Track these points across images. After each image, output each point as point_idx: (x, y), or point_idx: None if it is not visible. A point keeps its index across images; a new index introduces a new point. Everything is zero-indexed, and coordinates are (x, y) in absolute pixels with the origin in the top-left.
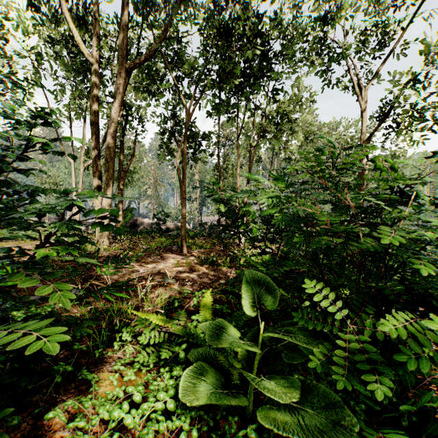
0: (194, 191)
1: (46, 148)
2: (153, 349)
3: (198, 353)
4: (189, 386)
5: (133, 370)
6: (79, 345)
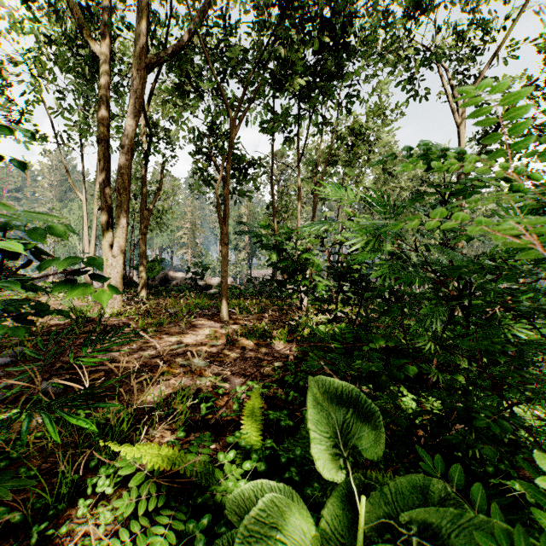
0: (241, 237)
1: None
2: (146, 523)
3: (231, 543)
4: None
5: None
6: (4, 514)
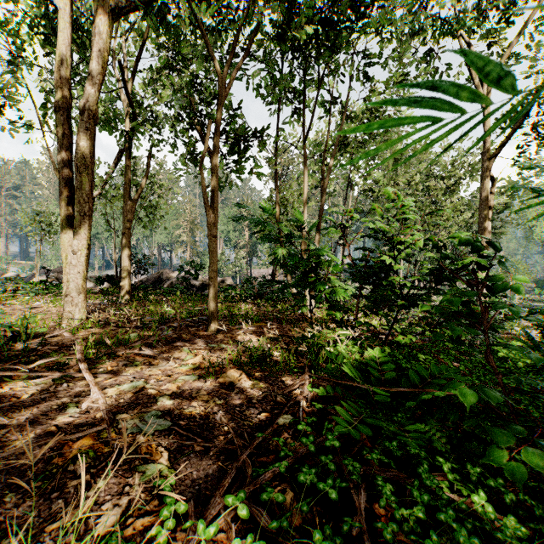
0: (241, 236)
1: None
2: None
3: None
4: None
5: None
6: None
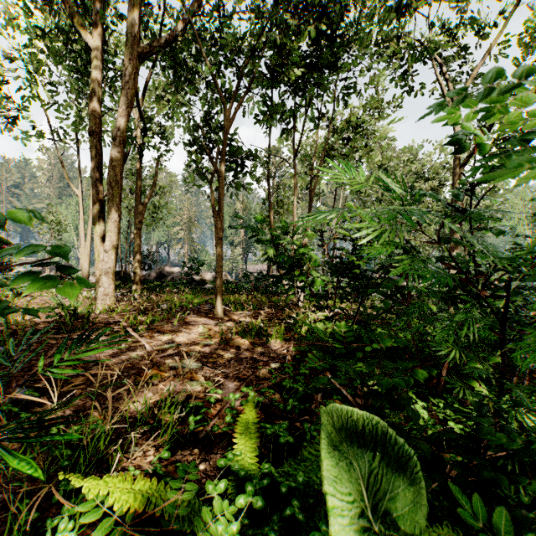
0: (237, 233)
1: None
2: None
3: None
4: None
5: None
6: None
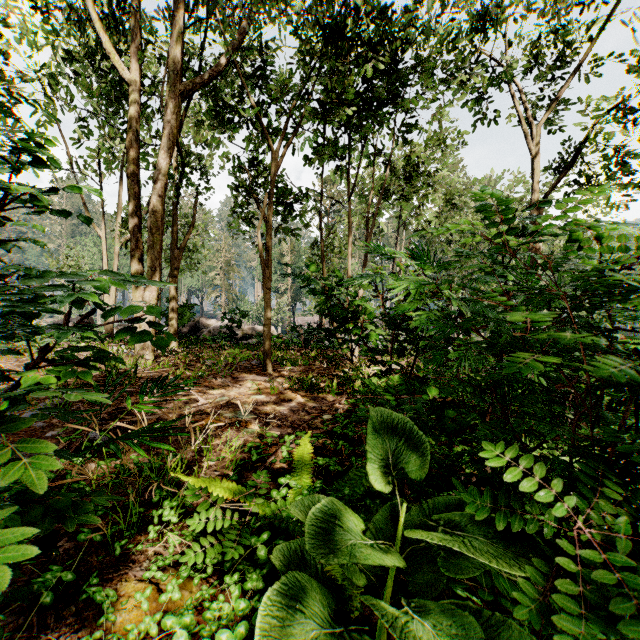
0: (283, 279)
1: (39, 204)
2: (213, 540)
3: (288, 550)
4: (273, 623)
5: (176, 581)
6: (88, 534)
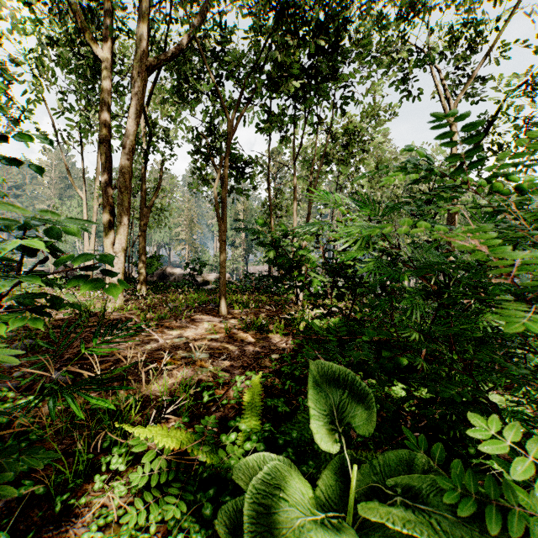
0: (238, 234)
1: None
2: (158, 494)
3: (235, 509)
4: None
5: None
6: (29, 486)
